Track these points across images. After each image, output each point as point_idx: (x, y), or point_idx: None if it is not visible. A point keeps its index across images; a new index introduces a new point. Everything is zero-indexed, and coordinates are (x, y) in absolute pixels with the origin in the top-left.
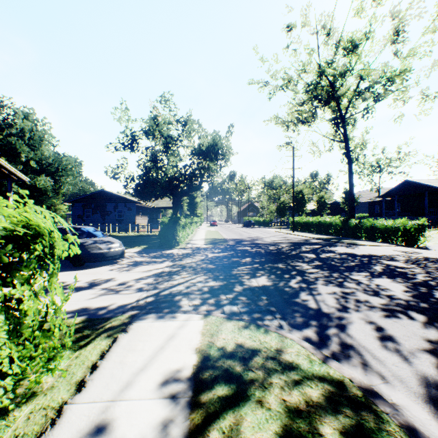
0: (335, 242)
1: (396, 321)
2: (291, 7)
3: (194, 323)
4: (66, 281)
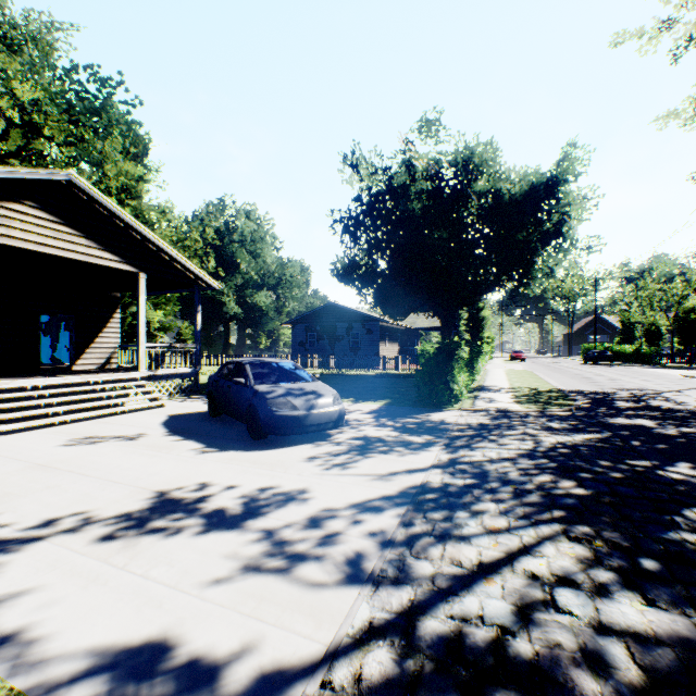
0: None
1: None
2: None
3: None
4: (209, 483)
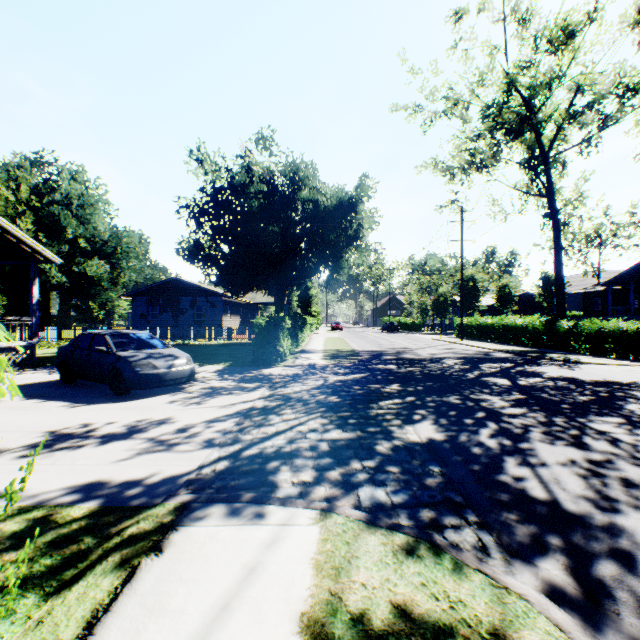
0: (536, 358)
1: None
2: None
3: (300, 533)
4: (92, 422)
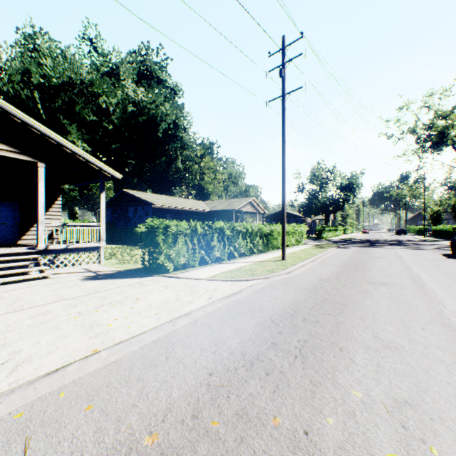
0: (426, 241)
1: (360, 245)
2: (400, 95)
3: (321, 243)
4: None
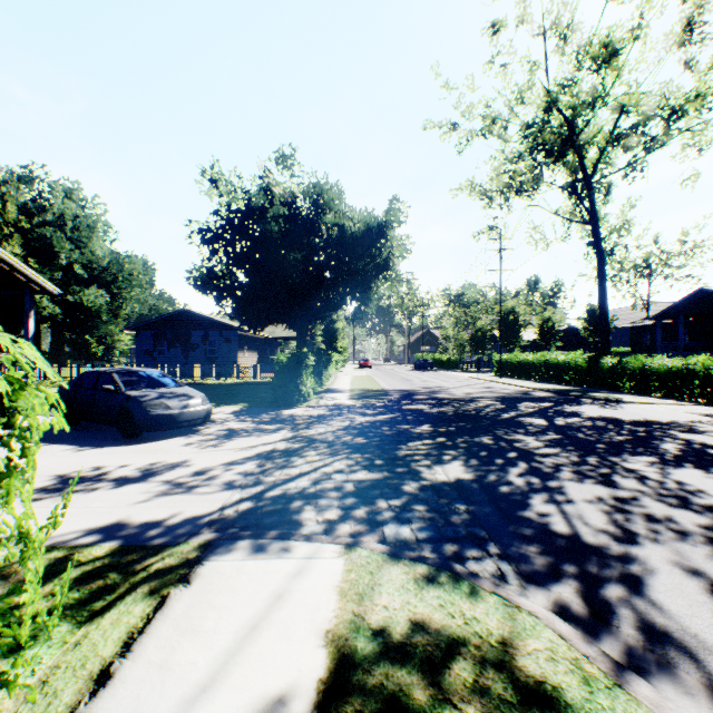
0: (577, 397)
1: None
2: None
3: (325, 565)
4: (103, 466)
